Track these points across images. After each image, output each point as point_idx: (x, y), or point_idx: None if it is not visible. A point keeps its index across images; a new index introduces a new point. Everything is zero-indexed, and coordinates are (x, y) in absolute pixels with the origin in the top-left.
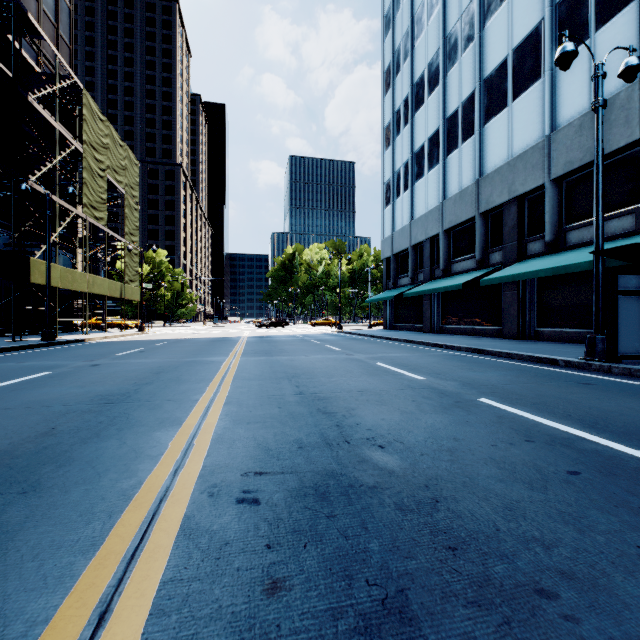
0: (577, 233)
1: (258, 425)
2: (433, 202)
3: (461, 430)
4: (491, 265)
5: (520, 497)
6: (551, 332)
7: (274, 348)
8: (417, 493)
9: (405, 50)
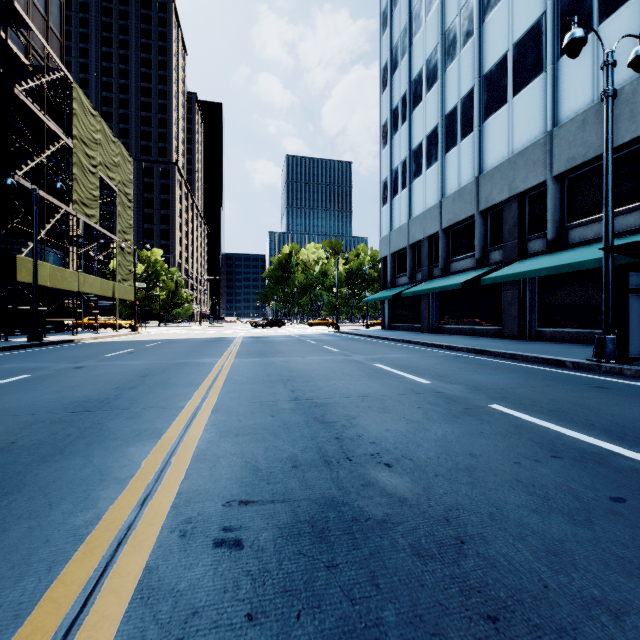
0: (580, 231)
1: (247, 438)
2: (431, 200)
3: (476, 443)
4: (491, 264)
5: (563, 535)
6: (552, 332)
7: (269, 349)
8: (436, 530)
9: (403, 47)
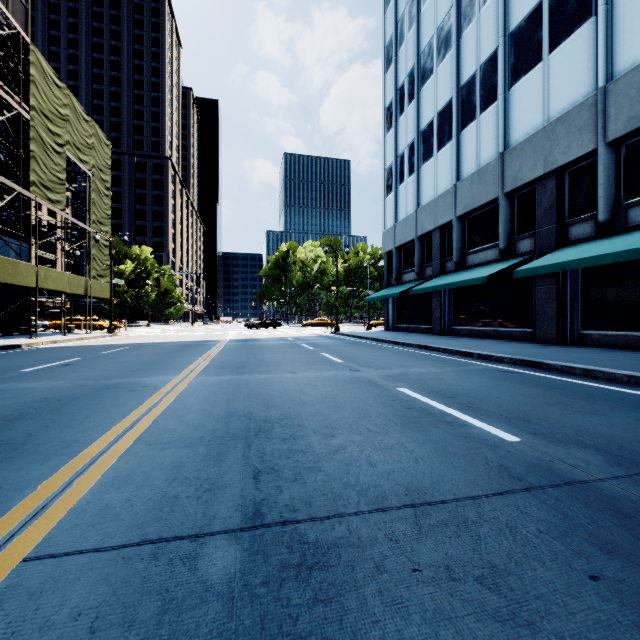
0: None
1: None
2: (444, 185)
3: None
4: (519, 255)
5: None
6: (603, 336)
7: (253, 358)
8: None
9: (410, 18)
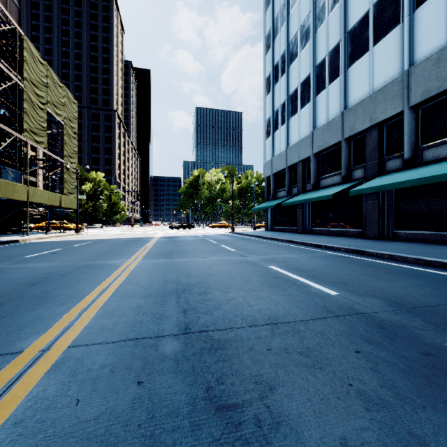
0: (433, 151)
1: None
2: (305, 132)
3: None
4: (354, 180)
5: None
6: (408, 234)
7: (176, 248)
8: None
9: (282, 17)
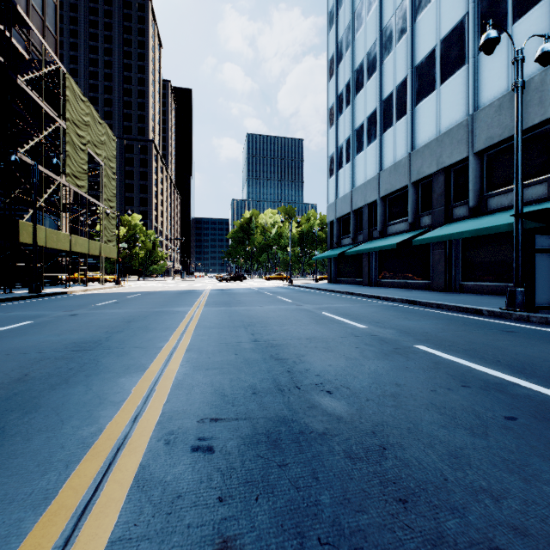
0: (497, 199)
1: (216, 371)
2: (371, 173)
3: (402, 376)
4: (421, 227)
5: (463, 444)
6: (474, 285)
7: (233, 299)
8: (365, 440)
9: (347, 41)
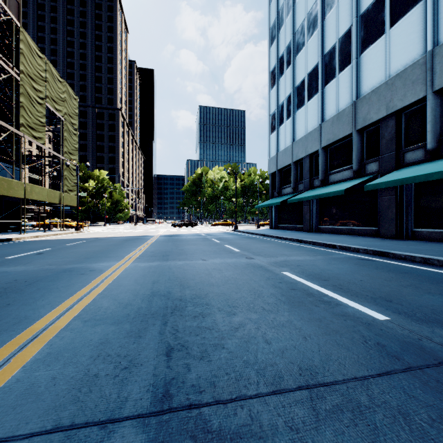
0: None
1: None
2: (312, 125)
3: None
4: (367, 174)
5: None
6: (430, 232)
7: (175, 248)
8: None
9: (287, 7)
